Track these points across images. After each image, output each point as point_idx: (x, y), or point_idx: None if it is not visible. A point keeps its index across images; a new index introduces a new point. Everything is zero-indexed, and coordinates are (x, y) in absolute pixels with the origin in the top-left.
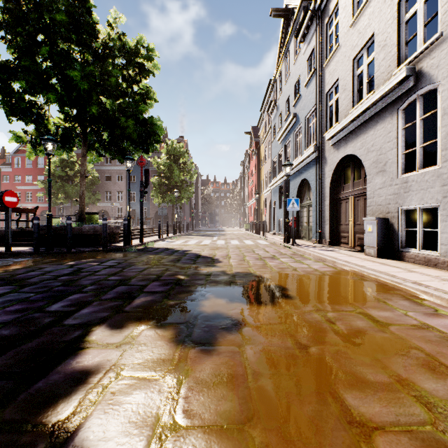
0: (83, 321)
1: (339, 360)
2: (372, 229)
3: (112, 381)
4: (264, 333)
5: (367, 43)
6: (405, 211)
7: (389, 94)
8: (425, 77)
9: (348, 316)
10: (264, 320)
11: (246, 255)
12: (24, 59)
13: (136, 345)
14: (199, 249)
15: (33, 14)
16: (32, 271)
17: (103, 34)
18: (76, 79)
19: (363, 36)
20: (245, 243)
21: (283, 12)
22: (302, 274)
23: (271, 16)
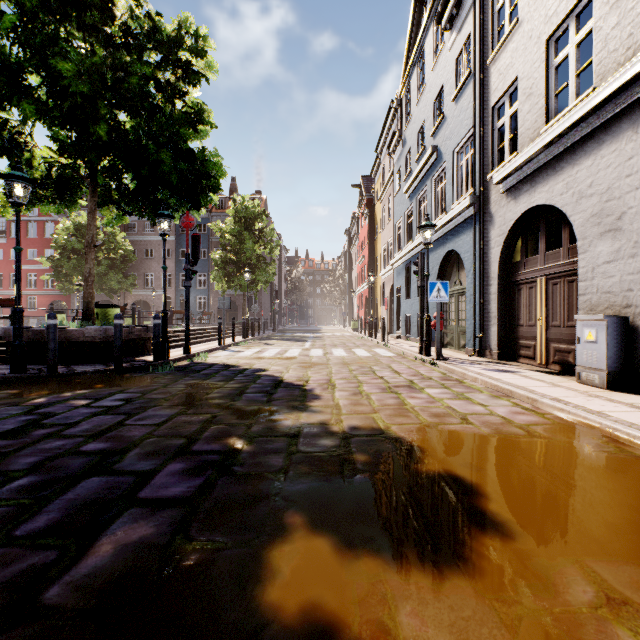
0: None
1: None
2: (596, 337)
3: None
4: None
5: (578, 4)
6: None
7: (632, 86)
8: None
9: None
10: None
11: (361, 380)
12: None
13: None
14: (280, 367)
15: None
16: None
17: (122, 9)
18: (68, 75)
19: None
20: (356, 355)
21: None
22: (486, 432)
23: None
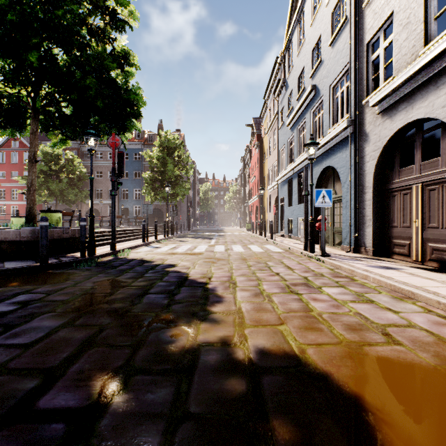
0: None
1: None
2: None
3: None
4: None
5: None
6: None
7: None
8: None
9: None
10: None
11: (260, 277)
12: None
13: None
14: (188, 262)
15: None
16: None
17: None
18: None
19: None
20: (252, 251)
21: None
22: (430, 362)
23: None
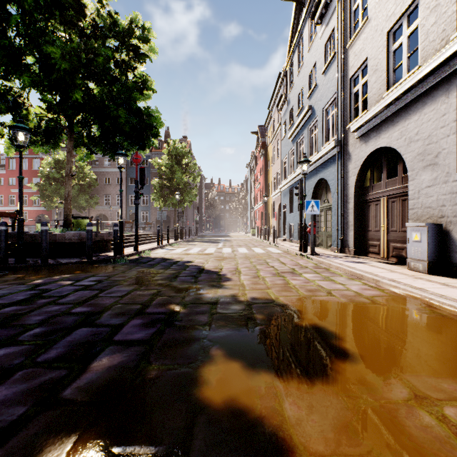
0: None
1: None
2: (421, 238)
3: None
4: None
5: (408, 8)
6: None
7: (445, 66)
8: None
9: None
10: (331, 439)
11: (259, 268)
12: None
13: None
14: (202, 260)
15: None
16: None
17: (91, 10)
18: (54, 56)
19: (403, 0)
20: (255, 252)
21: None
22: (343, 301)
23: None
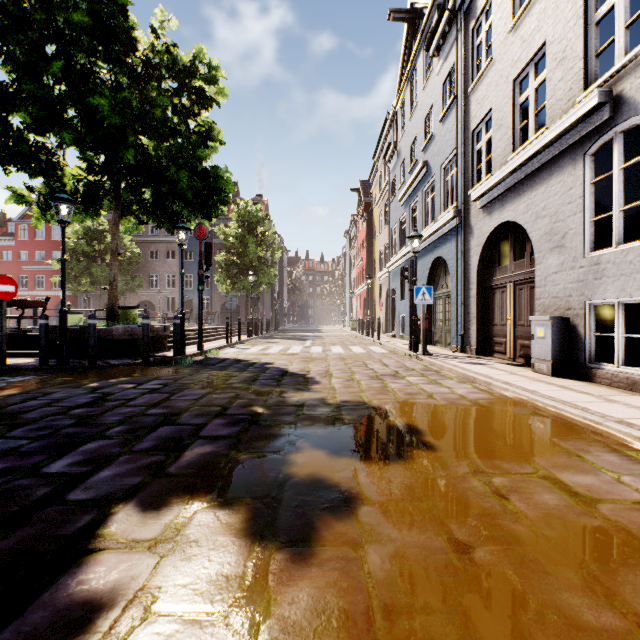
0: (99, 494)
1: (529, 577)
2: (545, 334)
3: (135, 628)
4: (394, 519)
5: (536, 55)
6: (595, 307)
7: (570, 132)
8: (627, 105)
9: (528, 484)
10: (392, 493)
11: (354, 371)
12: (26, 81)
13: (183, 544)
14: (285, 361)
15: (40, 13)
16: (33, 399)
17: (145, 45)
18: (103, 110)
19: (529, 45)
20: (352, 352)
21: (408, 14)
22: (443, 404)
23: (390, 20)
